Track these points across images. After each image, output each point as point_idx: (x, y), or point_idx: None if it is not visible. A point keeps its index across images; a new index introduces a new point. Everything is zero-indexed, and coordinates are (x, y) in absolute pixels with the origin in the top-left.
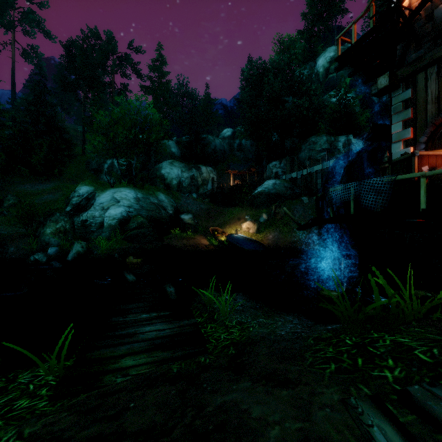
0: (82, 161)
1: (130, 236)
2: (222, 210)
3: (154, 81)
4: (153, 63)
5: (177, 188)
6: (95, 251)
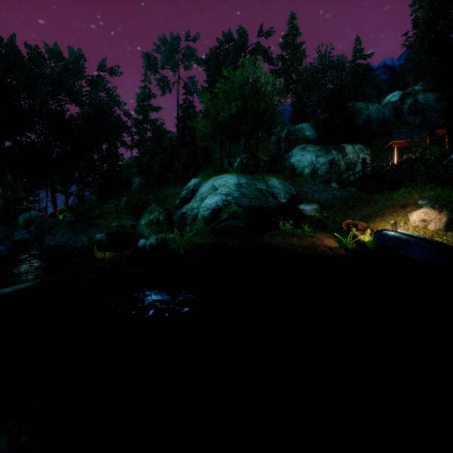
0: (217, 164)
1: (217, 229)
2: (372, 196)
3: (285, 59)
4: (284, 40)
5: (310, 178)
6: (171, 245)
